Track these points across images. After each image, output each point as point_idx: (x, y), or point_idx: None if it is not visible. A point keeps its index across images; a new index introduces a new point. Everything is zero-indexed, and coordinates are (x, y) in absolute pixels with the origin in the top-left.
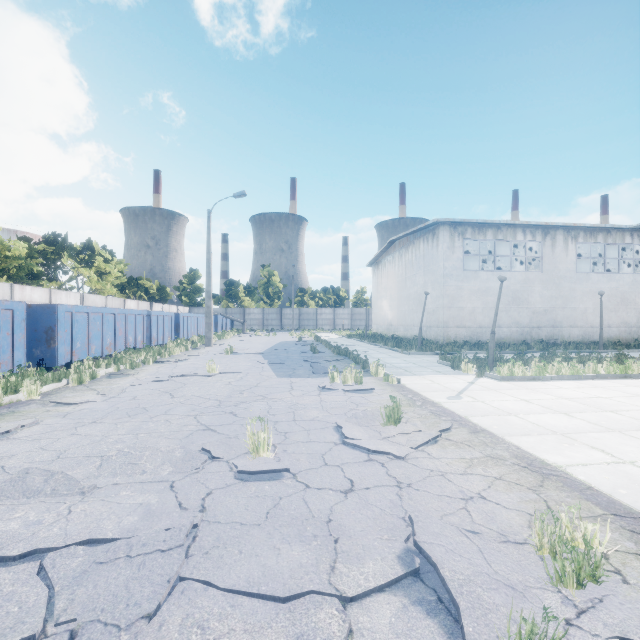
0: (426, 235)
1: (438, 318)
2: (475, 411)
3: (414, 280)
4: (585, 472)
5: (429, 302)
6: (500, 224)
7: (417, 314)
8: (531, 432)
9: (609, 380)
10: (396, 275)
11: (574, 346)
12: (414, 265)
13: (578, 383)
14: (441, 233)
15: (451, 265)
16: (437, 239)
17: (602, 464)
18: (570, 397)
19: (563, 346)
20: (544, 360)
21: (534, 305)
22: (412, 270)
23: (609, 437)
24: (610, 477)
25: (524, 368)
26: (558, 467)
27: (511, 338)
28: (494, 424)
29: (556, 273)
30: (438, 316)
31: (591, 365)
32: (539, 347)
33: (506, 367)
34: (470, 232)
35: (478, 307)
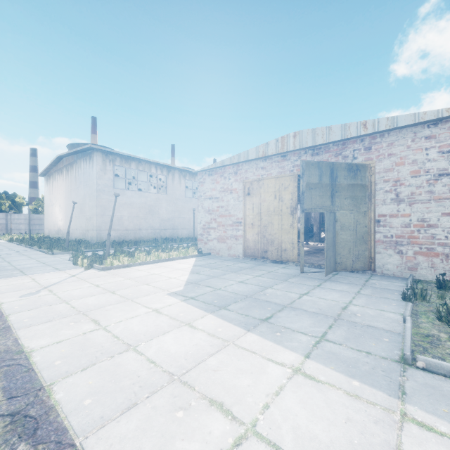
0: (85, 157)
1: (93, 223)
2: (30, 306)
3: (77, 192)
4: (50, 350)
5: (87, 210)
6: (141, 159)
7: (79, 220)
8: (57, 317)
9: (174, 261)
10: (64, 187)
11: (180, 240)
12: (77, 180)
13: (154, 265)
14: (95, 157)
15: (104, 183)
16: (93, 161)
17: (78, 336)
18: (135, 277)
19: (174, 241)
20: (147, 251)
21: (162, 215)
22: (76, 184)
23: (118, 307)
24: (67, 349)
25: (124, 259)
26: (28, 353)
27: (148, 237)
28: (30, 317)
29: (175, 196)
30: (93, 222)
31: (172, 252)
32: (161, 242)
33: (109, 259)
34: (119, 161)
35: (125, 215)
